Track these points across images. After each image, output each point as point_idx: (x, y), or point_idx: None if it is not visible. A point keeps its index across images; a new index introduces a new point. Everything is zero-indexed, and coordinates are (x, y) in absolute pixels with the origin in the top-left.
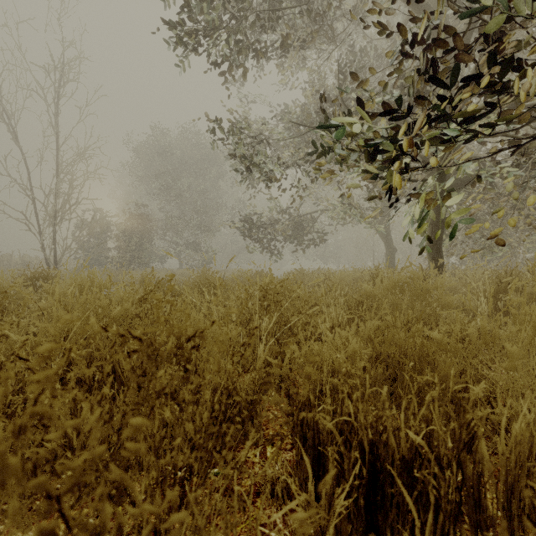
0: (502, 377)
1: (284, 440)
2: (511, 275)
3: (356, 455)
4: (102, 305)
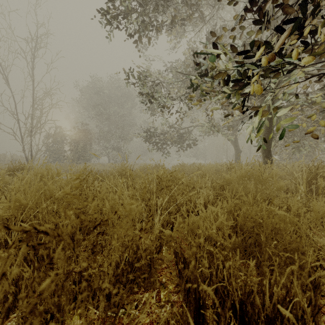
0: None
1: (173, 306)
2: (318, 168)
3: (230, 314)
4: (49, 189)
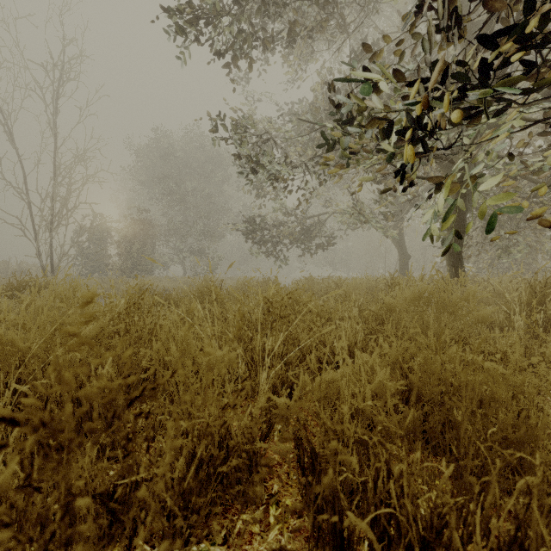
0: None
1: None
2: (546, 285)
3: None
4: (71, 322)
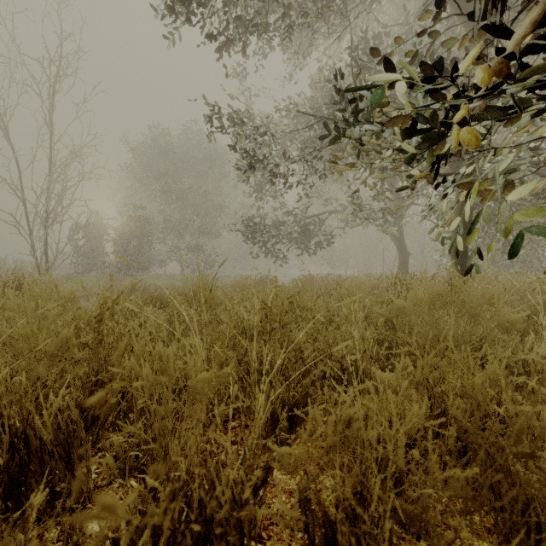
0: None
1: None
2: None
3: None
4: (25, 333)
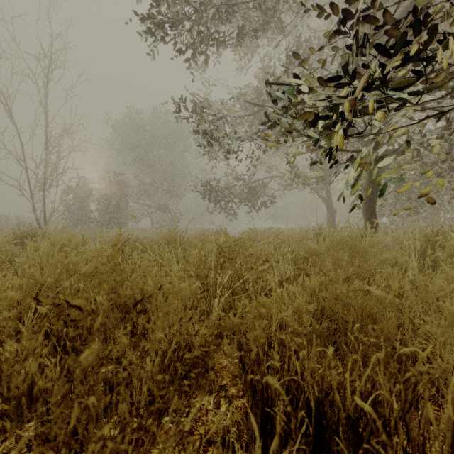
0: (437, 331)
1: (232, 402)
2: (437, 234)
3: (303, 414)
4: (73, 262)
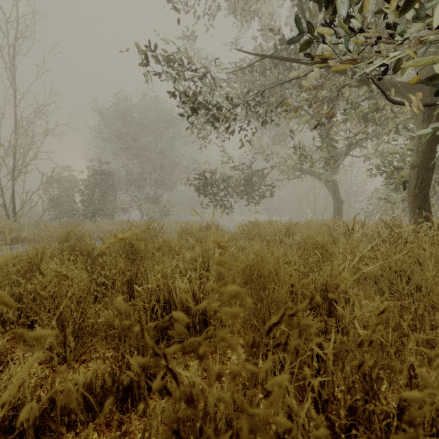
0: None
1: None
2: None
3: None
4: None
